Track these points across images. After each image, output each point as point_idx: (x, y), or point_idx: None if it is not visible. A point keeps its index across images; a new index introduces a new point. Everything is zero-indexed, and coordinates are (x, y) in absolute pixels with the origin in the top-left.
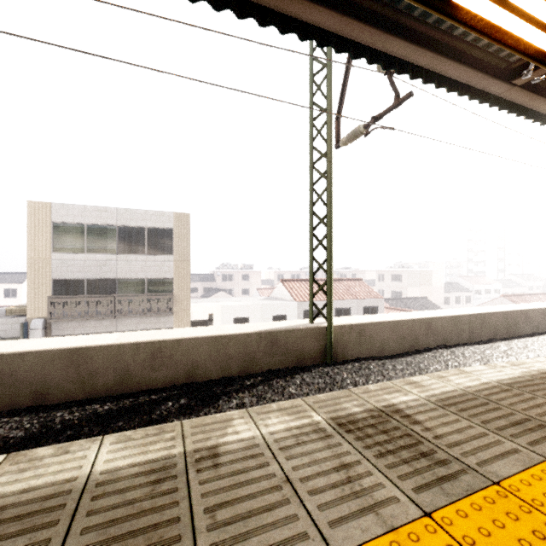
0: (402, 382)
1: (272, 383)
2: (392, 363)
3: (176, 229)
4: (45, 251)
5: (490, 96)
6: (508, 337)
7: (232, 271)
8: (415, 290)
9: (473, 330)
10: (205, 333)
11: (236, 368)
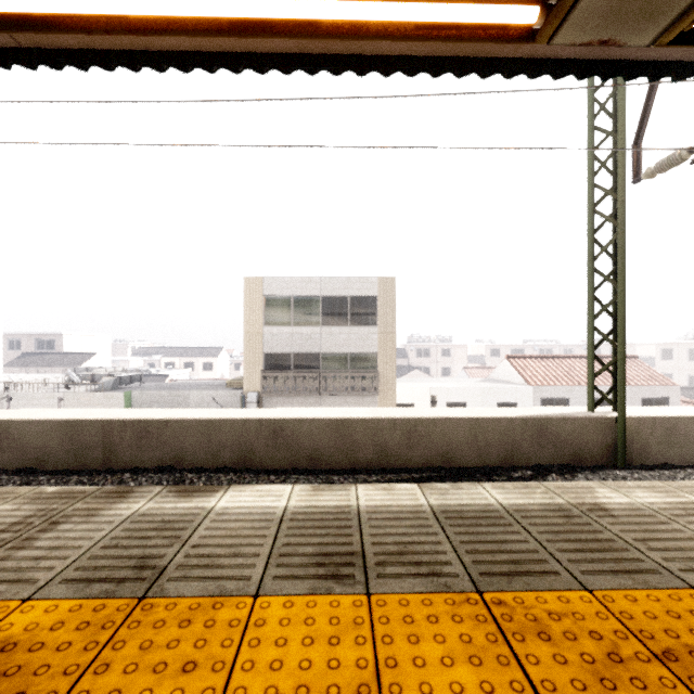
0: None
1: (548, 479)
2: None
3: (380, 297)
4: (258, 325)
5: None
6: None
7: (428, 345)
8: None
9: None
10: (459, 414)
11: (496, 458)
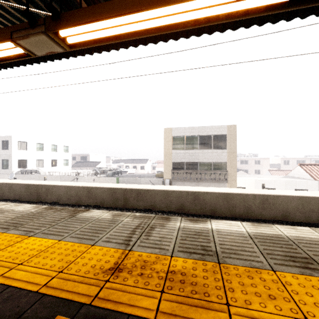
0: None
1: None
2: None
3: (228, 135)
4: (169, 149)
5: None
6: None
7: (247, 158)
8: None
9: None
10: (291, 193)
11: (316, 218)
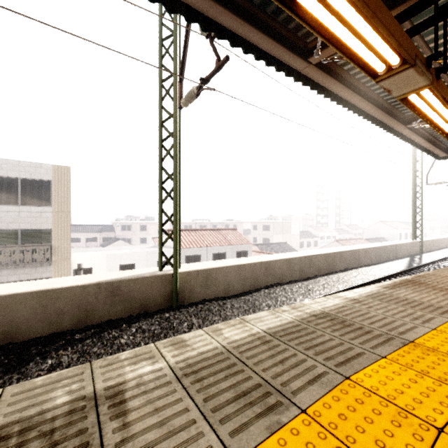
0: (168, 343)
1: (103, 335)
2: (232, 303)
3: (55, 181)
4: None
5: (295, 72)
6: (329, 273)
7: (131, 222)
8: (279, 237)
9: (302, 269)
10: (31, 287)
11: (70, 322)
